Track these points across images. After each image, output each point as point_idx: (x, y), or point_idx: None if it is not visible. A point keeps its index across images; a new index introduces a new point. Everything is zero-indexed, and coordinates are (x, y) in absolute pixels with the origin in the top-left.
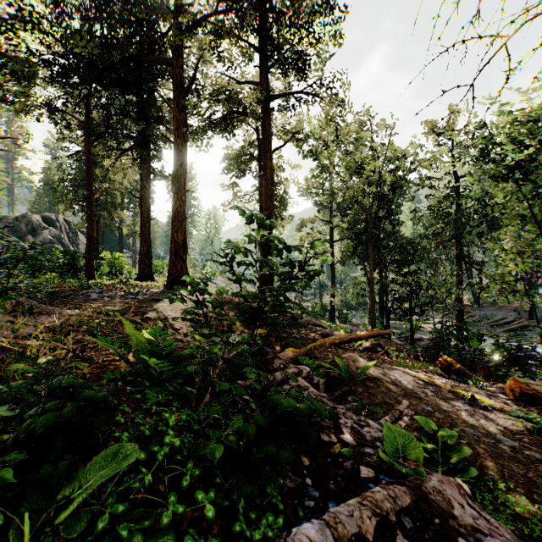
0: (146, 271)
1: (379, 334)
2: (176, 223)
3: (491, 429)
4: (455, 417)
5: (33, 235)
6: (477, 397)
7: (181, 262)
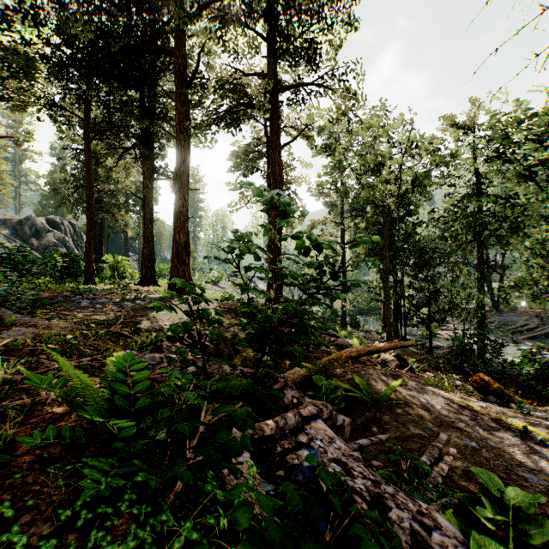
0: (149, 275)
1: (401, 345)
2: (178, 224)
3: None
4: (508, 457)
5: (37, 238)
6: (529, 428)
7: (184, 266)
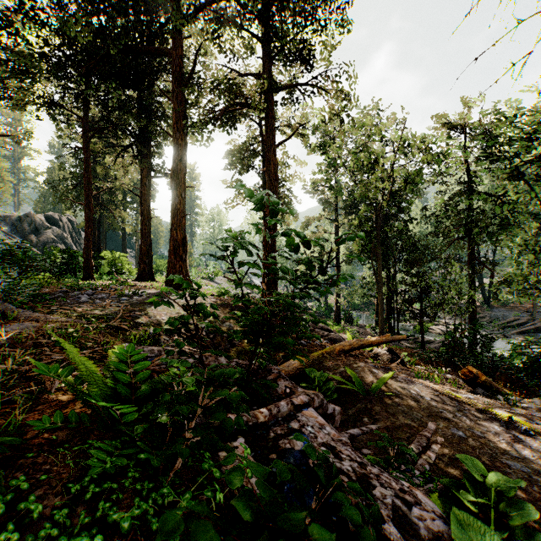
0: (147, 271)
1: (393, 339)
2: (175, 221)
3: (540, 463)
4: (493, 446)
5: (36, 234)
6: (514, 419)
7: (181, 262)
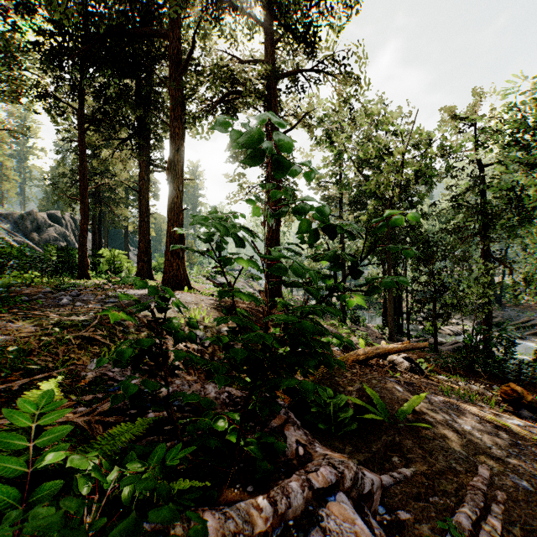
0: (145, 269)
1: (413, 347)
2: (172, 216)
3: None
4: None
5: (38, 232)
6: None
7: (178, 260)
